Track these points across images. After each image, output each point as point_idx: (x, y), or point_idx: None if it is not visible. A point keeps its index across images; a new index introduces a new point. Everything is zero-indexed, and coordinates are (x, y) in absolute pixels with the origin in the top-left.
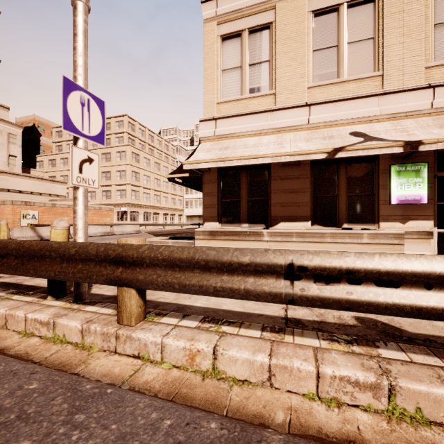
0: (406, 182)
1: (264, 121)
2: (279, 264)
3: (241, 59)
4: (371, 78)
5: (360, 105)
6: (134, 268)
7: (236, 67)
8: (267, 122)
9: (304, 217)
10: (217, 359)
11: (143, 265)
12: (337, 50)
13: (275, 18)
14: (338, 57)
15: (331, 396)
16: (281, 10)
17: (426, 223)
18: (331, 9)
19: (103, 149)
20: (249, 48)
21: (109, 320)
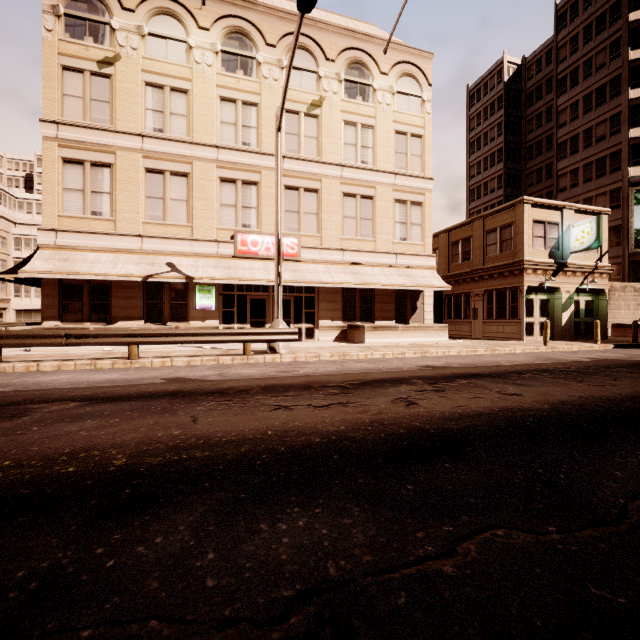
0: (204, 296)
1: (105, 241)
2: (63, 334)
3: (84, 184)
4: (186, 227)
5: (177, 244)
6: None
7: (79, 190)
8: (108, 242)
9: (139, 317)
10: (39, 366)
11: (3, 338)
12: (164, 202)
13: (115, 161)
14: (164, 207)
15: (79, 369)
16: (121, 157)
17: (215, 321)
18: (160, 171)
19: None
20: (92, 178)
21: None
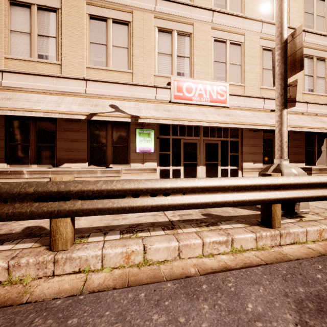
0: (143, 139)
1: (50, 83)
2: None
3: (30, 27)
4: (126, 73)
5: (119, 88)
6: None
7: (26, 32)
8: (53, 85)
9: (83, 159)
10: None
11: None
12: (106, 48)
13: (61, 6)
14: (107, 53)
15: None
16: (66, 3)
17: (153, 163)
18: (103, 18)
19: None
20: (38, 21)
21: None
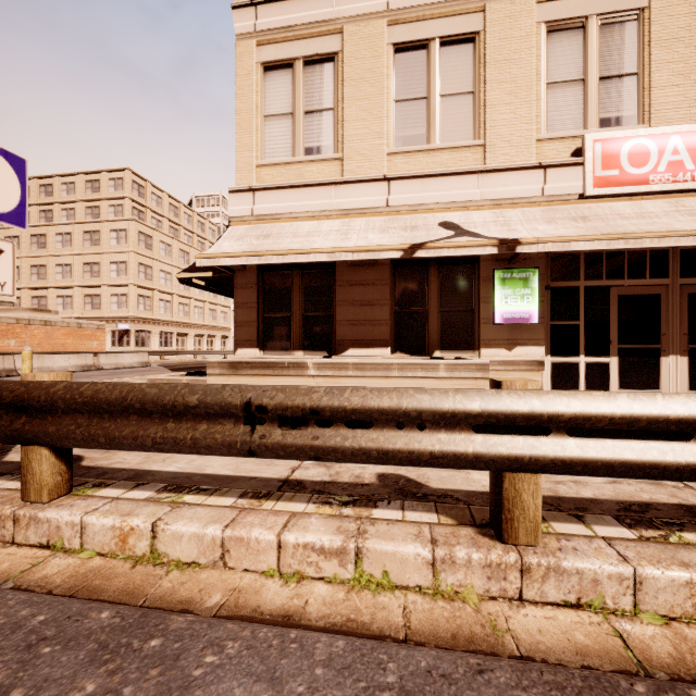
0: (512, 293)
1: (326, 198)
2: (235, 404)
3: (293, 102)
4: (470, 148)
5: (455, 185)
6: (44, 417)
7: (286, 114)
8: (330, 200)
9: (382, 341)
10: (157, 537)
11: (57, 411)
12: (427, 105)
13: (342, 47)
14: (428, 115)
15: (295, 570)
16: (350, 37)
17: (536, 349)
18: (419, 44)
19: (86, 224)
20: (305, 87)
21: (12, 498)
